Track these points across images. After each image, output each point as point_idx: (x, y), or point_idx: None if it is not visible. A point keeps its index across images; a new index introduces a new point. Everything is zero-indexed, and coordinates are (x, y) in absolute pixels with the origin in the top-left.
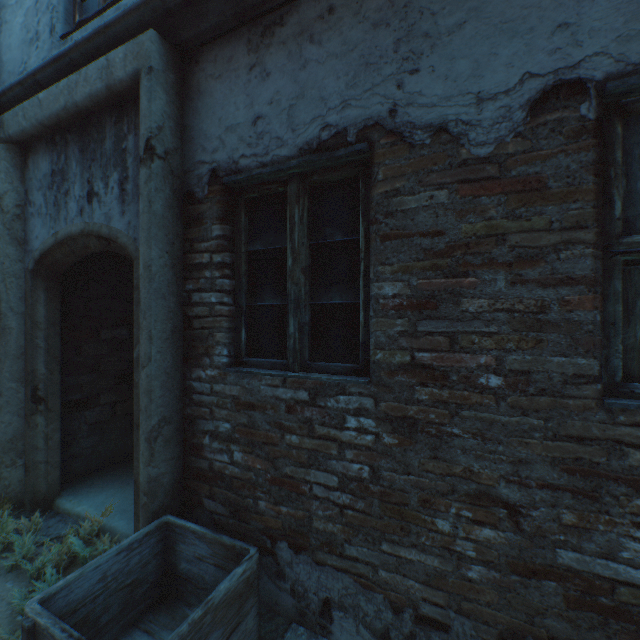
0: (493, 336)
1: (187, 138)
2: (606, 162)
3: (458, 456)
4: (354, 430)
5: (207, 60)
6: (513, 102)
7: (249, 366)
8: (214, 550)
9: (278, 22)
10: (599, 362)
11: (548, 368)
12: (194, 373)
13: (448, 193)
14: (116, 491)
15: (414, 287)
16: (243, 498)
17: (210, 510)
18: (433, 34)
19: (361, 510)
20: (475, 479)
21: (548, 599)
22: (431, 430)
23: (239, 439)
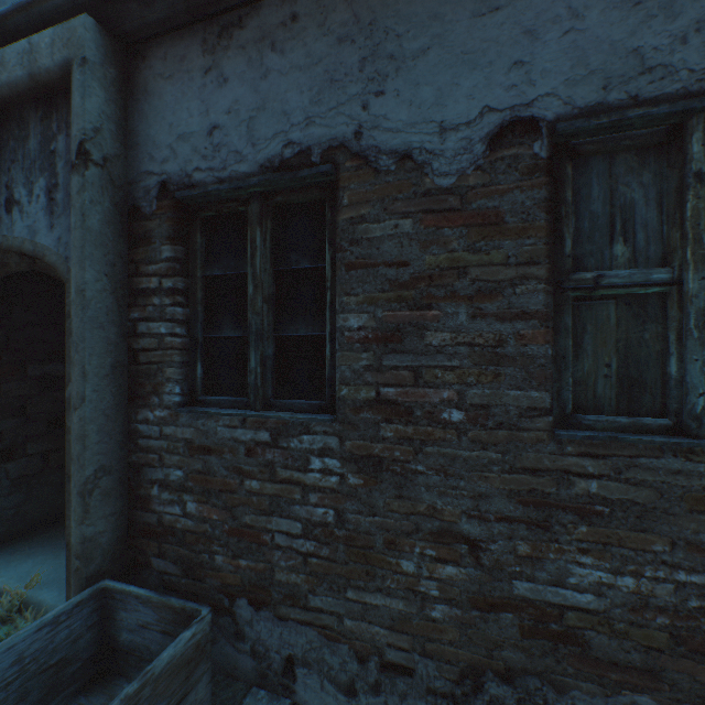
0: (455, 370)
1: (132, 144)
2: (558, 200)
3: (422, 494)
4: (319, 472)
5: (156, 56)
6: (474, 134)
7: (206, 405)
8: (161, 615)
9: (237, 23)
10: (551, 395)
11: (505, 402)
12: (140, 414)
13: (413, 223)
14: (46, 557)
15: (379, 319)
16: (197, 554)
17: (159, 570)
18: (398, 57)
19: (326, 557)
20: (438, 516)
21: (505, 631)
22: (396, 468)
23: (193, 488)
